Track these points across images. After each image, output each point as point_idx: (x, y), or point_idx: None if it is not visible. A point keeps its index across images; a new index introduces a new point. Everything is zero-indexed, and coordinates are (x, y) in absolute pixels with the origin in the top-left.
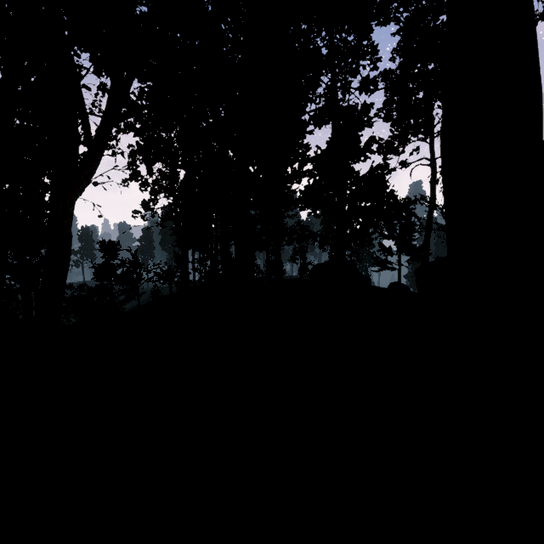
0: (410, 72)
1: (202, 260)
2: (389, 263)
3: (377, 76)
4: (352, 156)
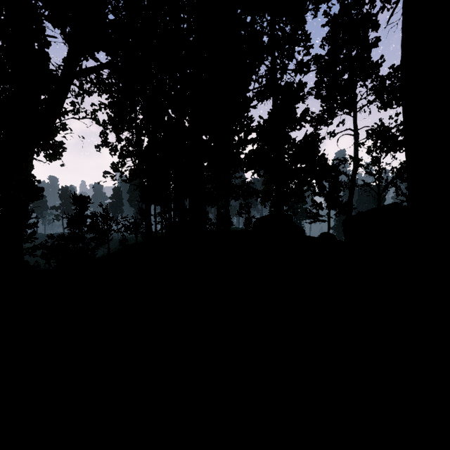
0: (337, 57)
1: (163, 213)
2: (320, 216)
3: (310, 59)
4: (289, 125)
